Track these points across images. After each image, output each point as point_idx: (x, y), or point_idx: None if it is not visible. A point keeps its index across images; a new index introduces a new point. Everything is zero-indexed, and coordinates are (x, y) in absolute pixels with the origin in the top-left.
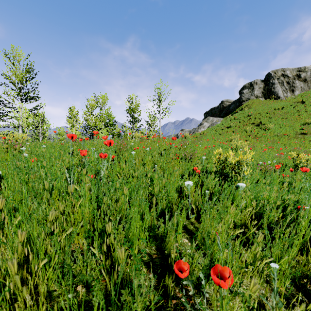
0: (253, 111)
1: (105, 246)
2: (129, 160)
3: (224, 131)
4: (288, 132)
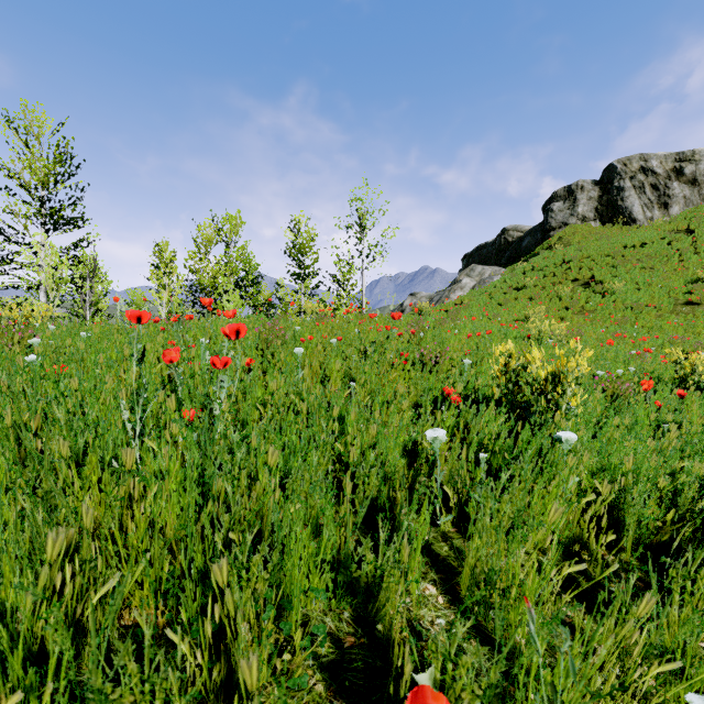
0: (576, 252)
1: (208, 629)
2: (290, 369)
3: (509, 297)
4: (657, 300)
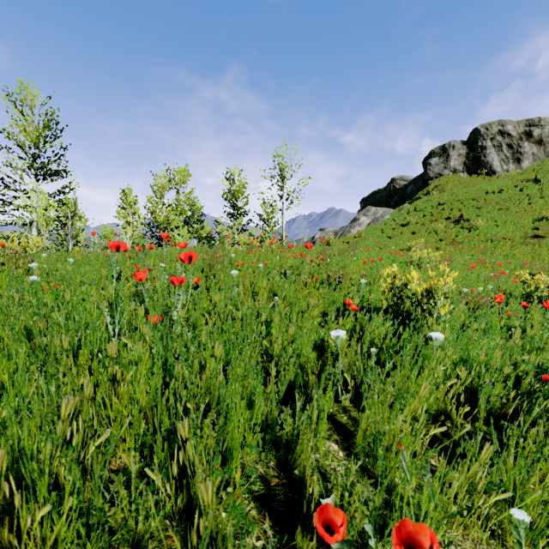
0: (449, 196)
1: (175, 468)
2: (228, 287)
3: (396, 232)
4: (511, 234)
